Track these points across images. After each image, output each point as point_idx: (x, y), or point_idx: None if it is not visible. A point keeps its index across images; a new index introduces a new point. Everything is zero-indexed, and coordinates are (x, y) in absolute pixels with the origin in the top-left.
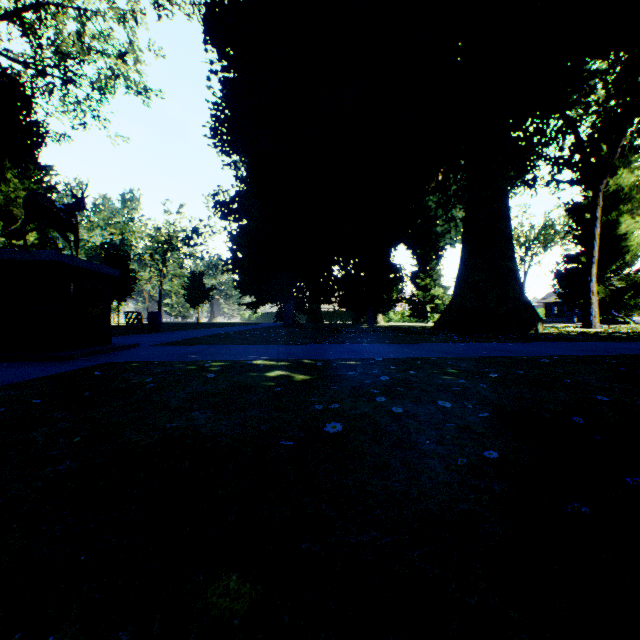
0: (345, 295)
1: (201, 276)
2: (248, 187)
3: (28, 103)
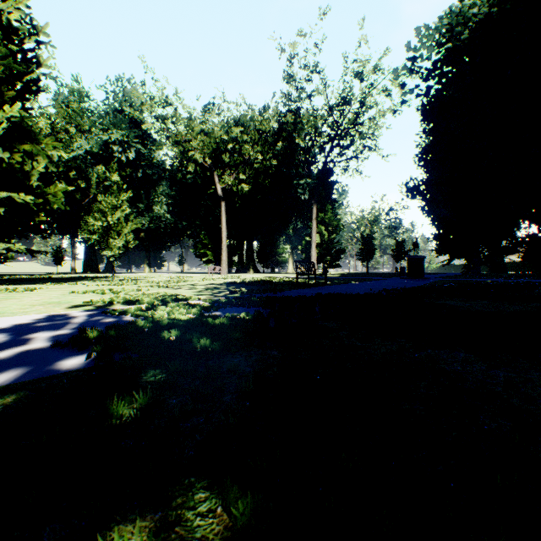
0: (528, 251)
1: (402, 242)
2: (436, 178)
3: (332, 175)
